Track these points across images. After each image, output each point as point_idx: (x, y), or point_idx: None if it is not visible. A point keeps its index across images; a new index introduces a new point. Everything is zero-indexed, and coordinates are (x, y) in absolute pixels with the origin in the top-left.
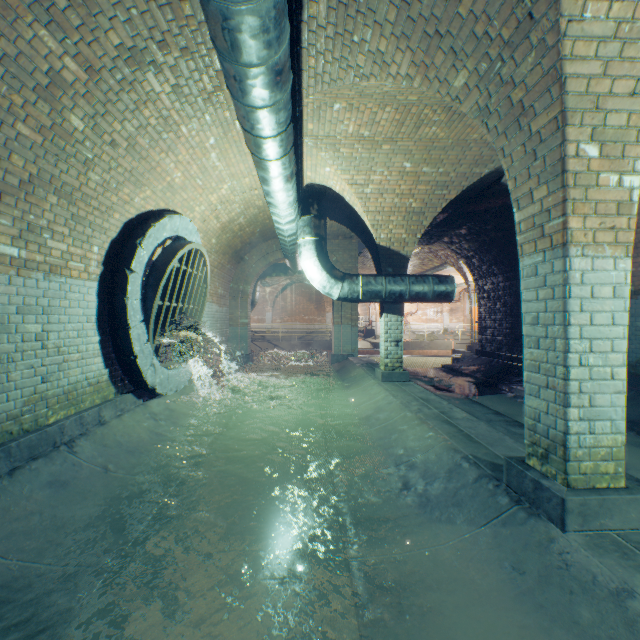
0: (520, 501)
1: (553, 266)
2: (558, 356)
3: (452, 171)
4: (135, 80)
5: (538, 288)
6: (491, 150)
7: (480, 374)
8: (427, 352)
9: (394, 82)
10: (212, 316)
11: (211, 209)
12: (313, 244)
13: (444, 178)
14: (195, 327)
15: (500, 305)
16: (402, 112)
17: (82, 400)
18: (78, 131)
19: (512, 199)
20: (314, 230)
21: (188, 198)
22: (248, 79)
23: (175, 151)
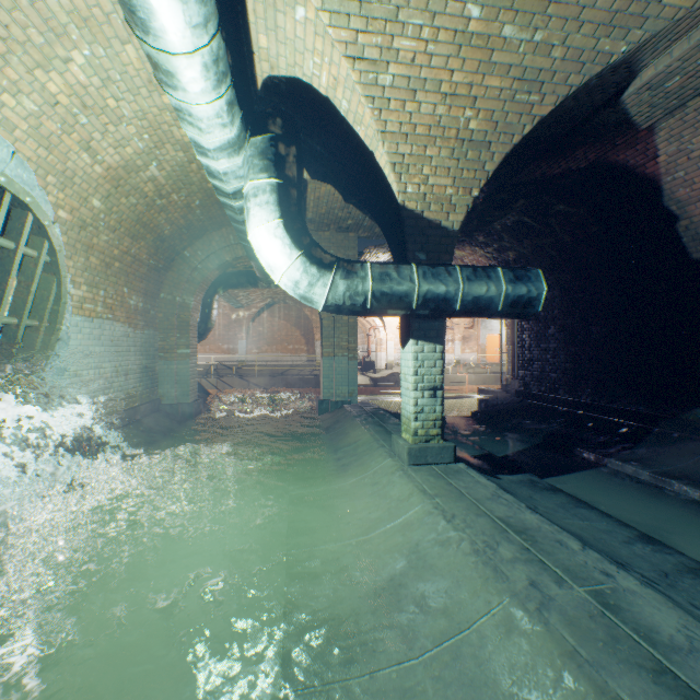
0: None
1: None
2: None
3: (559, 42)
4: None
5: None
6: None
7: (536, 429)
8: None
9: None
10: (113, 343)
11: (60, 118)
12: (273, 192)
13: (540, 61)
14: (34, 364)
15: (556, 329)
16: None
17: None
18: None
19: None
20: (275, 164)
21: None
22: None
23: None
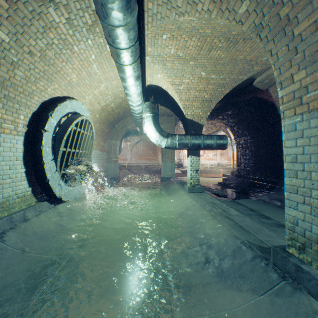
0: (285, 277)
1: (310, 123)
2: (314, 183)
3: (227, 77)
4: (41, 12)
5: (297, 138)
6: (249, 65)
7: (238, 187)
8: (209, 175)
9: (199, 16)
10: (97, 157)
11: (95, 98)
12: (151, 117)
13: (223, 81)
14: (86, 163)
15: (248, 151)
16: (201, 41)
17: (13, 207)
18: (5, 42)
19: (277, 82)
20: (152, 110)
21: (81, 91)
22: (108, 3)
23: (71, 62)
